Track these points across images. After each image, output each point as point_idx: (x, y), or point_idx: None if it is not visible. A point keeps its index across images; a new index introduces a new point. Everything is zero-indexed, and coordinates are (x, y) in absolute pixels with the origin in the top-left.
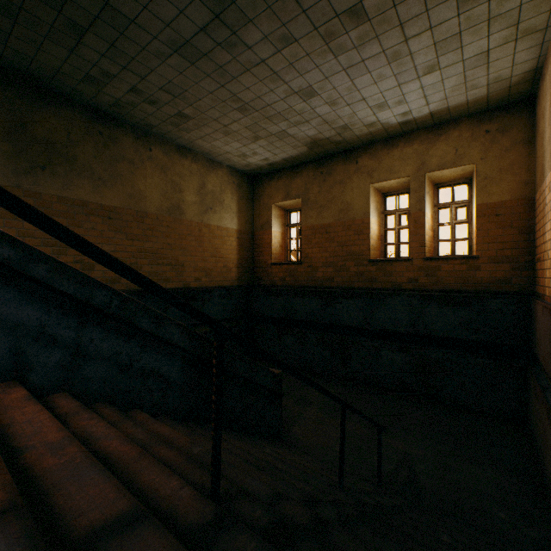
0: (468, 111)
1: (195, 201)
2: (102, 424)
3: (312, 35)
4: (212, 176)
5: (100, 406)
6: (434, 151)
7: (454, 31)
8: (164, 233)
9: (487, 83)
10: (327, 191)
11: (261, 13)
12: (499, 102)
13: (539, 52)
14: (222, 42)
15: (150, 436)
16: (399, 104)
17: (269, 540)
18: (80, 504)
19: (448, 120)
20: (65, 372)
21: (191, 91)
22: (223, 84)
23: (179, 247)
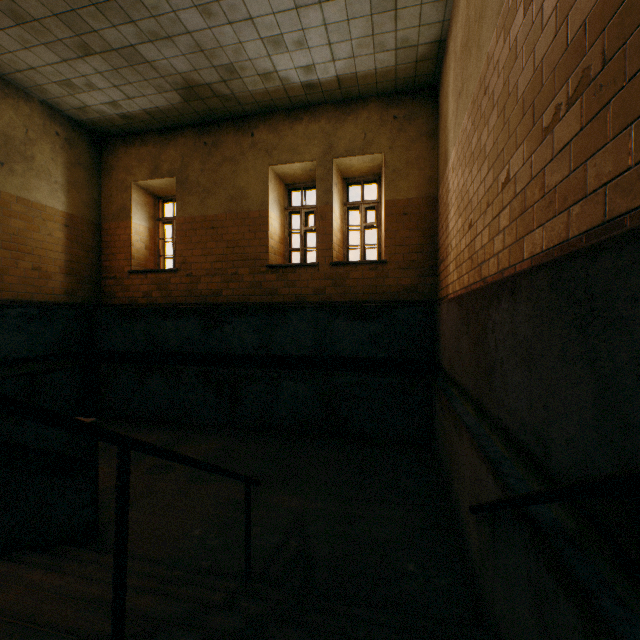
0: (377, 88)
1: None
2: None
3: None
4: (4, 106)
5: None
6: (343, 132)
7: None
8: None
9: (396, 47)
10: (214, 170)
11: None
12: (407, 84)
13: (444, 14)
14: None
15: None
16: (299, 47)
17: None
18: None
19: (357, 97)
20: None
21: None
22: None
23: None
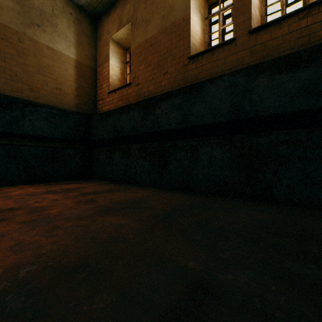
0: None
1: (12, 7)
2: None
3: None
4: None
5: None
6: None
7: None
8: None
9: None
10: (151, 3)
11: None
12: None
13: None
14: None
15: None
16: None
17: None
18: None
19: None
20: None
21: None
22: None
23: None
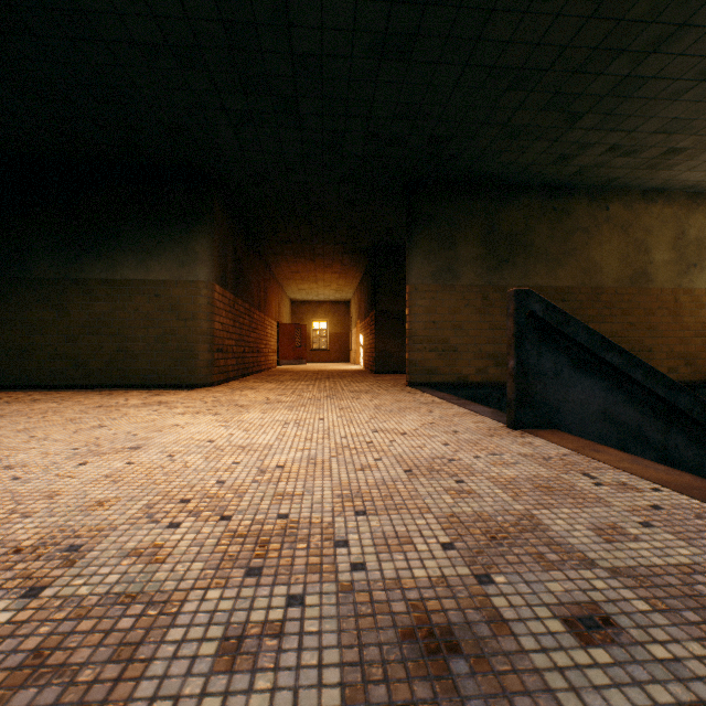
0: None
1: (666, 259)
2: None
3: None
4: (694, 216)
5: None
6: None
7: None
8: (623, 310)
9: None
10: None
11: None
12: None
13: None
14: None
15: None
16: None
17: None
18: None
19: None
20: None
21: (703, 117)
22: None
23: (643, 326)
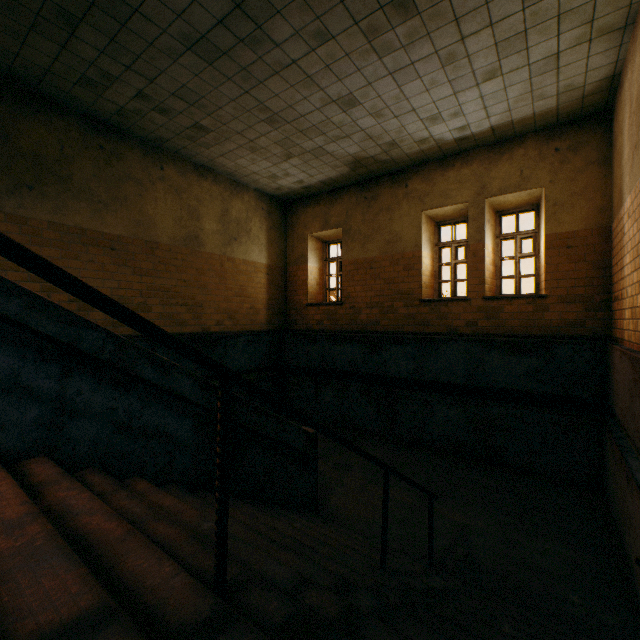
0: (535, 126)
1: (216, 229)
2: (84, 495)
3: (352, 31)
4: (236, 200)
5: (89, 473)
6: (496, 172)
7: (518, 29)
8: (179, 268)
9: (557, 93)
10: (372, 219)
11: (290, 2)
12: (571, 116)
13: (616, 56)
14: (245, 38)
15: (147, 510)
16: (454, 117)
17: (285, 639)
18: (30, 602)
19: (511, 137)
20: (45, 431)
21: (209, 98)
22: (247, 90)
23: (197, 284)
